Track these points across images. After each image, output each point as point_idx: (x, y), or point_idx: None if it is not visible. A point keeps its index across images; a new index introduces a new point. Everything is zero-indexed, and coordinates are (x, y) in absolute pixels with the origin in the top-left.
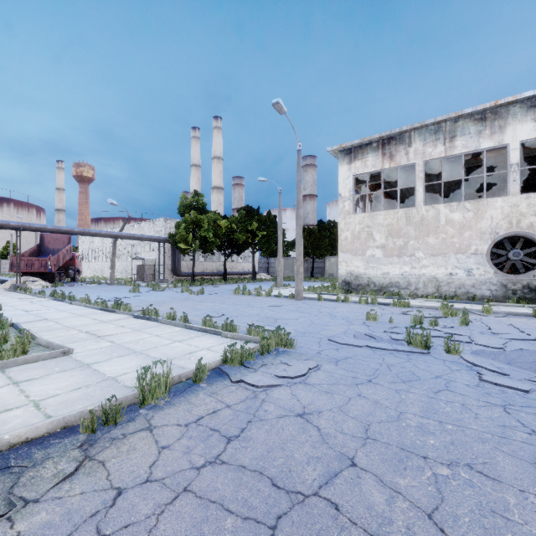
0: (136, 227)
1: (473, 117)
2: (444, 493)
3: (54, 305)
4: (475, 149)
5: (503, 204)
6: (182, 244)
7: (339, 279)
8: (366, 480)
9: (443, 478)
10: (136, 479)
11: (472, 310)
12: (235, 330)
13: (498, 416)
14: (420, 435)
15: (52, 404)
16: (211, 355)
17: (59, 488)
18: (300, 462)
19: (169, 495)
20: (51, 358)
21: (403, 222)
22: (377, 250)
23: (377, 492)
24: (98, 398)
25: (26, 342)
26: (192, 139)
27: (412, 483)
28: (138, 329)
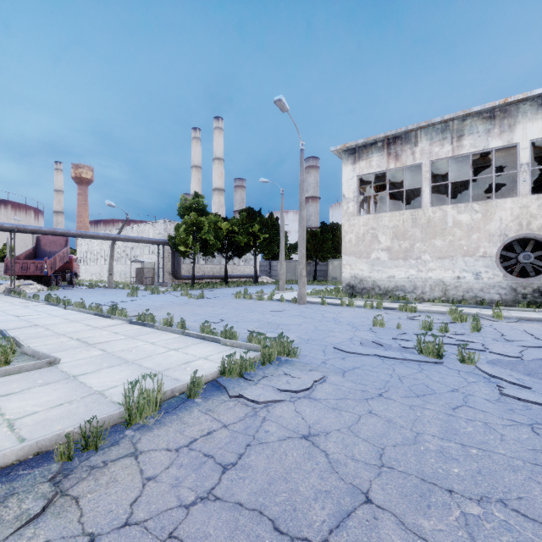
0: (135, 229)
1: (482, 116)
2: (477, 540)
3: (48, 309)
4: (483, 148)
5: (513, 205)
6: (182, 247)
7: (343, 282)
8: (384, 522)
9: (474, 519)
10: (113, 521)
11: (482, 315)
12: (235, 337)
13: (527, 438)
14: (441, 461)
15: (28, 423)
16: (208, 365)
17: (21, 535)
18: (306, 498)
19: None
20: (35, 369)
21: (409, 224)
22: (382, 253)
23: (398, 538)
24: (80, 416)
25: (9, 352)
26: (192, 140)
27: (439, 526)
28: (132, 336)
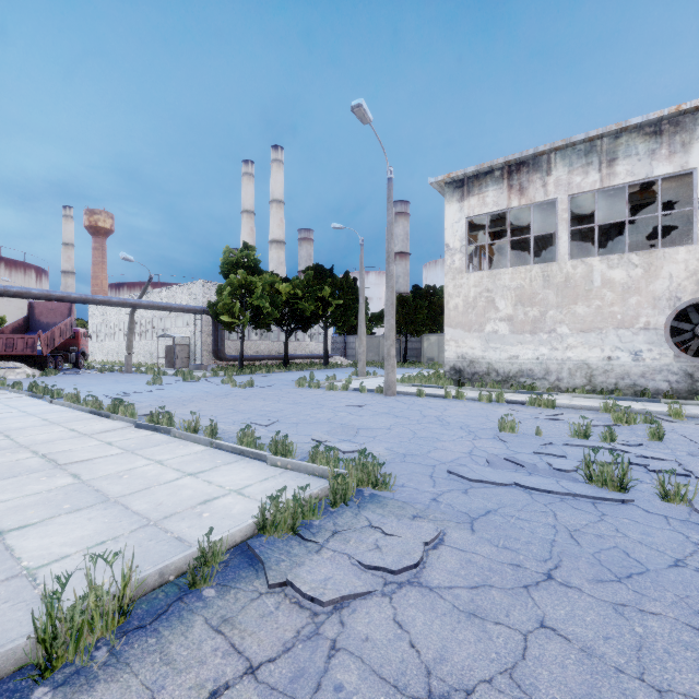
0: (164, 293)
1: (643, 131)
2: None
3: (26, 404)
4: (645, 177)
5: (688, 257)
6: (226, 317)
7: (446, 365)
8: None
9: None
10: None
11: (652, 412)
12: (291, 452)
13: None
14: None
15: None
16: (241, 507)
17: None
18: None
19: None
20: None
21: (538, 283)
22: (501, 324)
23: None
24: None
25: None
26: (243, 176)
27: None
28: (133, 449)
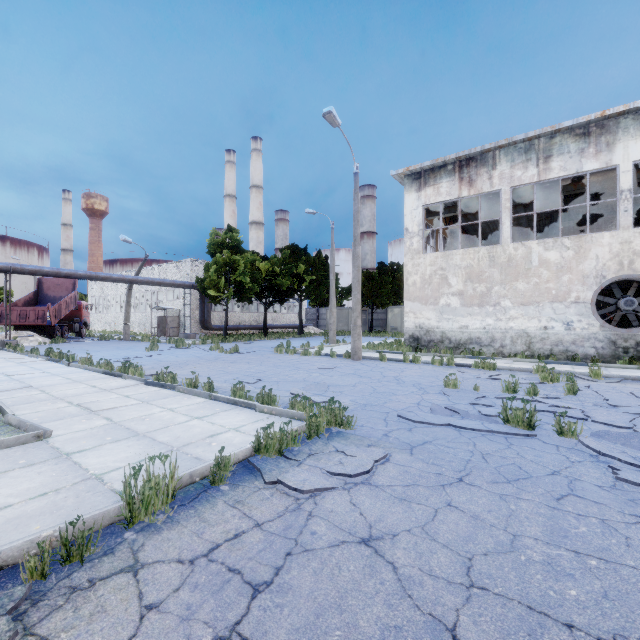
0: (156, 270)
1: (574, 132)
2: None
3: (47, 367)
4: (576, 172)
5: (612, 241)
6: (213, 291)
7: (406, 334)
8: None
9: None
10: None
11: (576, 373)
12: (274, 402)
13: None
14: (551, 579)
15: None
16: (240, 439)
17: None
18: (368, 639)
19: None
20: (19, 445)
21: (485, 263)
22: (453, 298)
23: None
24: (68, 511)
25: None
26: (225, 164)
27: None
28: (147, 400)
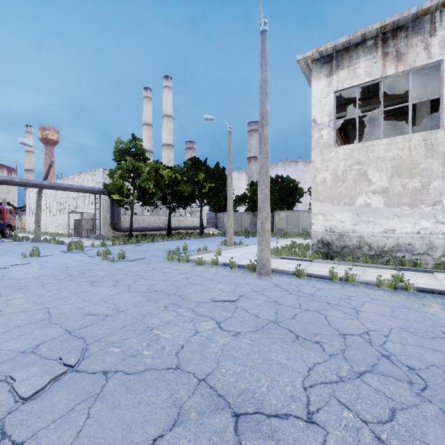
0: (75, 179)
1: None
2: None
3: None
4: None
5: None
6: (117, 195)
7: (313, 238)
8: None
9: None
10: None
11: None
12: None
13: None
14: None
15: None
16: None
17: None
18: None
19: None
20: None
21: (420, 153)
22: (374, 197)
23: None
24: None
25: None
26: (143, 99)
27: None
28: None
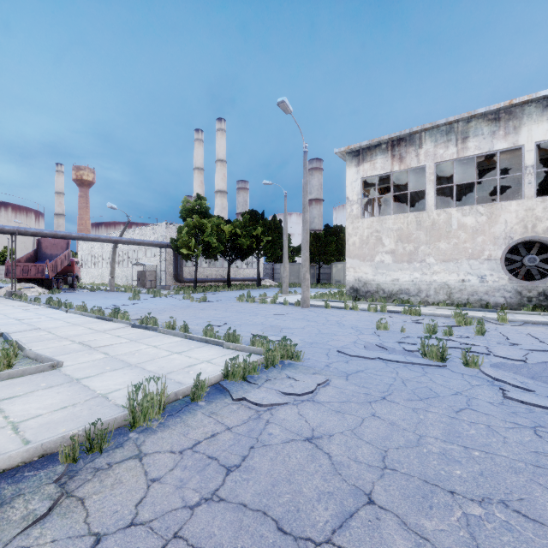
0: (136, 232)
1: (486, 117)
2: (478, 540)
3: (49, 313)
4: (488, 150)
5: (518, 208)
6: (185, 250)
7: (347, 285)
8: (386, 522)
9: (476, 520)
10: (118, 522)
11: (487, 318)
12: (238, 340)
13: (529, 440)
14: (444, 463)
15: (32, 426)
16: (211, 368)
17: (28, 534)
18: (309, 499)
19: (156, 543)
20: (38, 372)
21: (413, 226)
22: (386, 256)
23: (400, 538)
24: (84, 419)
25: (11, 355)
26: (195, 141)
27: (440, 526)
28: (135, 339)
